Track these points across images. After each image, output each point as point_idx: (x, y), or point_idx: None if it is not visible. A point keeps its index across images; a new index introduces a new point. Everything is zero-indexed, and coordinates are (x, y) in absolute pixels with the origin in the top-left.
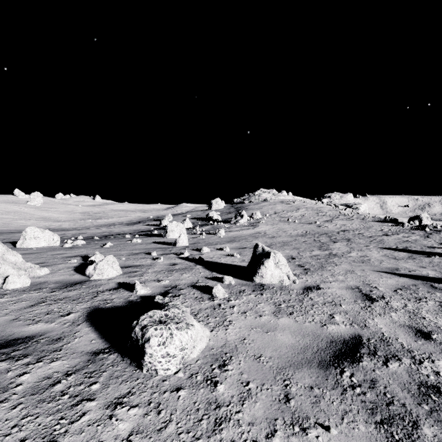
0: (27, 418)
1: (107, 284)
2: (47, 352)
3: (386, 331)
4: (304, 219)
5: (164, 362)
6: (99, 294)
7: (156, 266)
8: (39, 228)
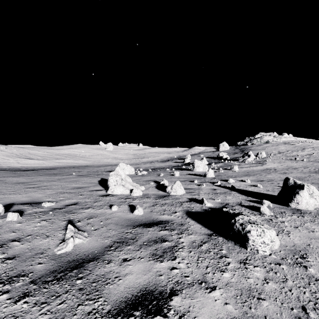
0: (200, 258)
1: (182, 198)
2: (182, 230)
3: None
4: (313, 158)
5: (262, 246)
6: (183, 203)
7: (203, 189)
8: (125, 164)
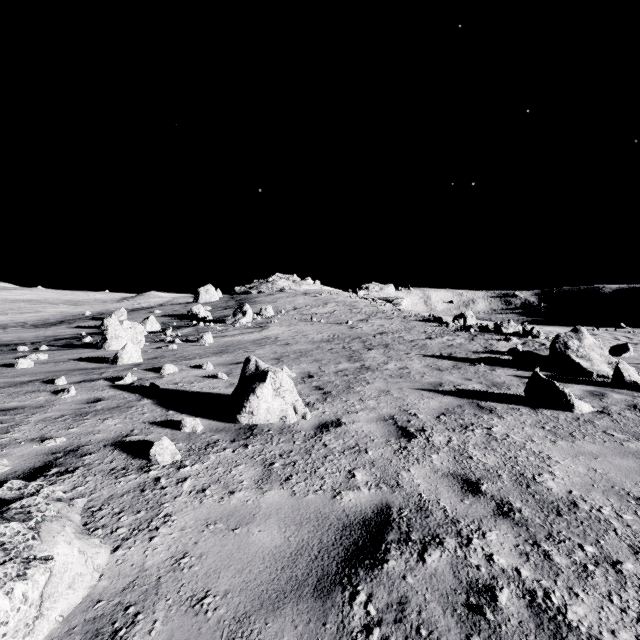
0: None
1: None
2: None
3: (425, 490)
4: (334, 317)
5: None
6: None
7: (54, 407)
8: None
